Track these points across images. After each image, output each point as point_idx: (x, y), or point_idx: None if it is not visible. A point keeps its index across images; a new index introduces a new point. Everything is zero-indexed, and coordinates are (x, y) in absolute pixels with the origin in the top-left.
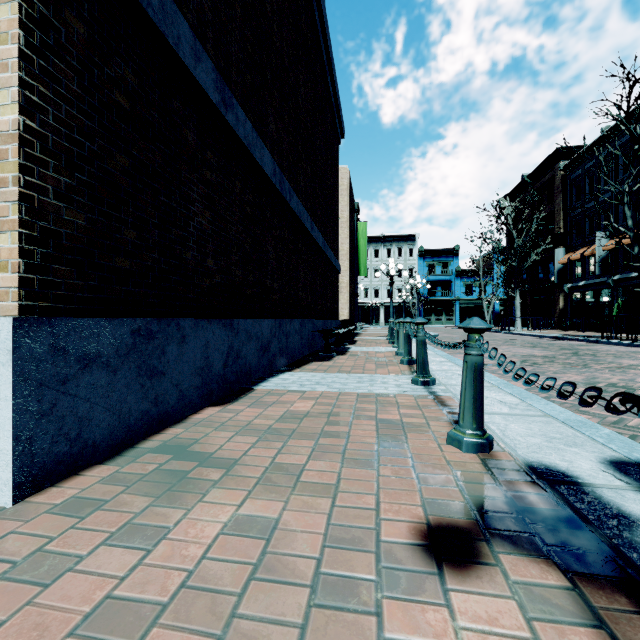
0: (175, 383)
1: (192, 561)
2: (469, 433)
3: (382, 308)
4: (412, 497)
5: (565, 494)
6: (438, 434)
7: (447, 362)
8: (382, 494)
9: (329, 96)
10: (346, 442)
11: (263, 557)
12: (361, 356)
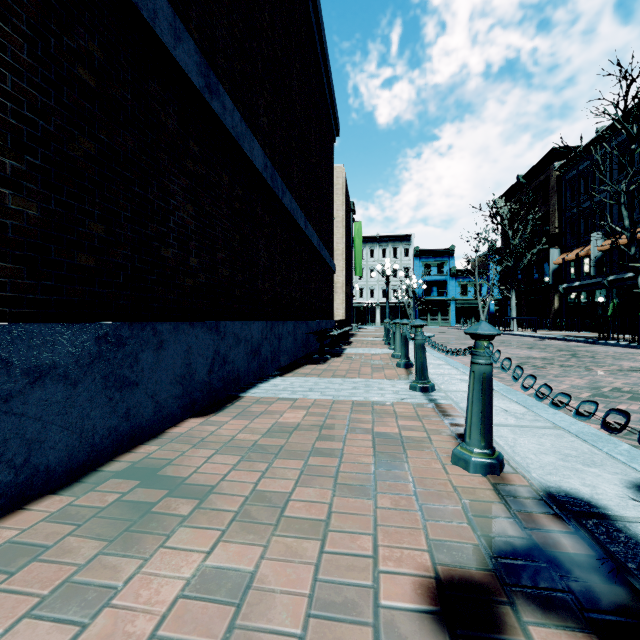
0: (151, 394)
1: (139, 639)
2: (477, 452)
3: (378, 308)
4: (416, 537)
5: (595, 532)
6: (441, 451)
7: (445, 365)
8: (380, 533)
9: (324, 92)
10: (339, 461)
11: (231, 631)
12: (356, 358)
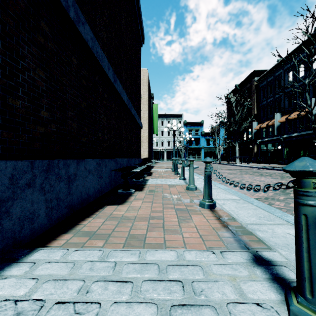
0: None
1: None
2: None
3: (165, 152)
4: None
5: None
6: None
7: (243, 202)
8: None
9: (133, 3)
10: None
11: None
12: (157, 192)
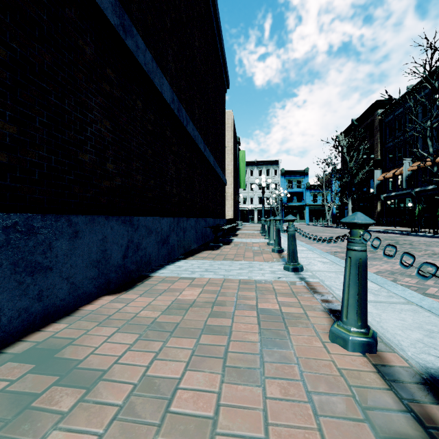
0: (65, 276)
1: None
2: (354, 331)
3: (256, 211)
4: None
5: None
6: (318, 327)
7: (307, 250)
8: (272, 433)
9: (218, 56)
10: (228, 338)
11: None
12: (241, 246)
